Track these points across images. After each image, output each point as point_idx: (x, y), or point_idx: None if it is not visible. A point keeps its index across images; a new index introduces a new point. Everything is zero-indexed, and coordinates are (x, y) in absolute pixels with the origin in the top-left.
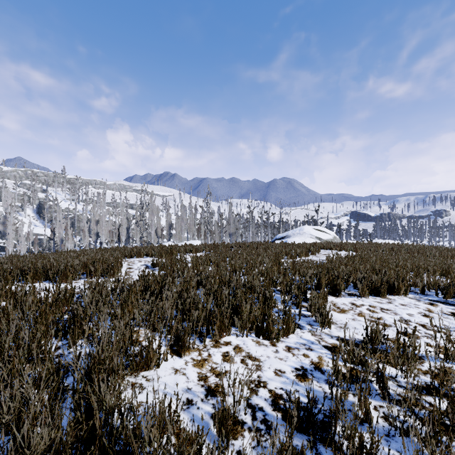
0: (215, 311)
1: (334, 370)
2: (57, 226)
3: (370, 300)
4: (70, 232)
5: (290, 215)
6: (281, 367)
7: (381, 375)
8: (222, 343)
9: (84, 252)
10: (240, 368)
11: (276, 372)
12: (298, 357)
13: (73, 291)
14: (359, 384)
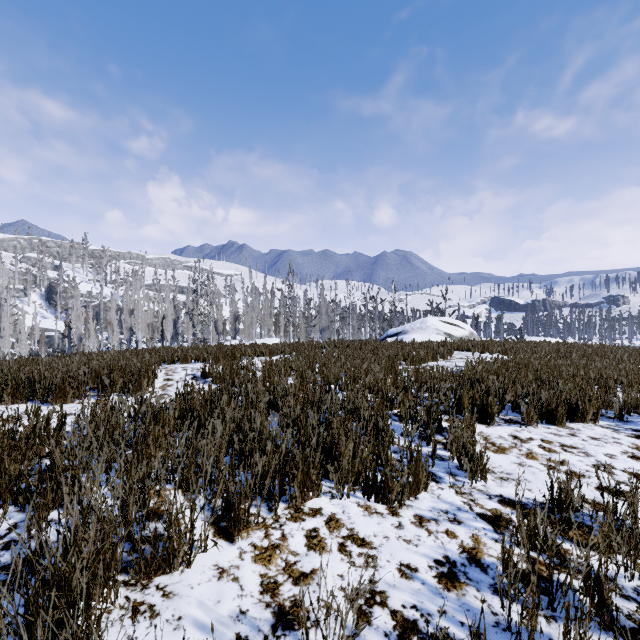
0: (296, 453)
1: (506, 566)
2: (74, 318)
3: (540, 430)
4: (93, 327)
5: (406, 302)
6: (409, 559)
7: (596, 580)
8: (306, 511)
9: (103, 355)
10: (338, 563)
11: (401, 571)
12: (437, 537)
13: (61, 419)
14: (564, 607)
